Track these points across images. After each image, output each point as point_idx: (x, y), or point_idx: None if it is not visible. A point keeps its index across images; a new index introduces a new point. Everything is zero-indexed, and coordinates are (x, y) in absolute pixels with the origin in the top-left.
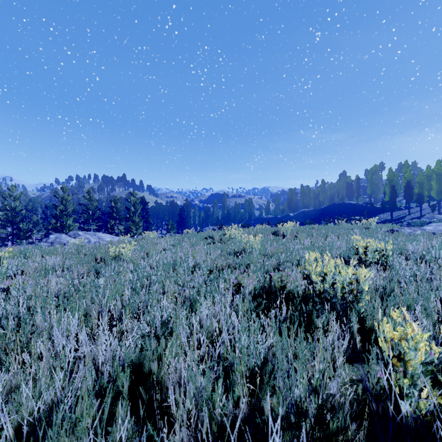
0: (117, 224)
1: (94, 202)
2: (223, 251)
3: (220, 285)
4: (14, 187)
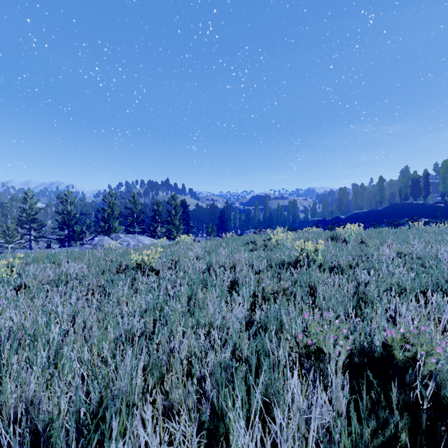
0: (159, 226)
1: (138, 206)
2: (269, 262)
3: (288, 385)
4: (70, 193)
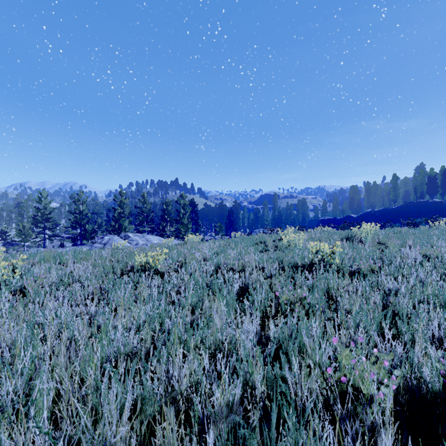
0: (168, 226)
1: (148, 205)
2: (281, 264)
3: None
4: (82, 192)
